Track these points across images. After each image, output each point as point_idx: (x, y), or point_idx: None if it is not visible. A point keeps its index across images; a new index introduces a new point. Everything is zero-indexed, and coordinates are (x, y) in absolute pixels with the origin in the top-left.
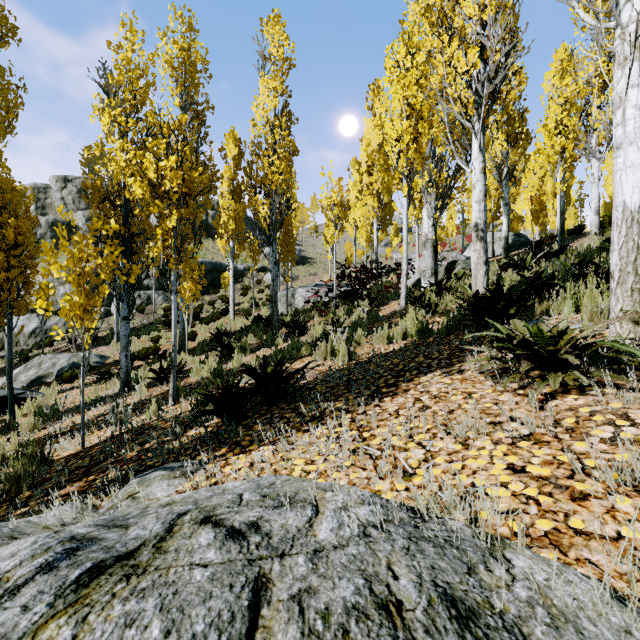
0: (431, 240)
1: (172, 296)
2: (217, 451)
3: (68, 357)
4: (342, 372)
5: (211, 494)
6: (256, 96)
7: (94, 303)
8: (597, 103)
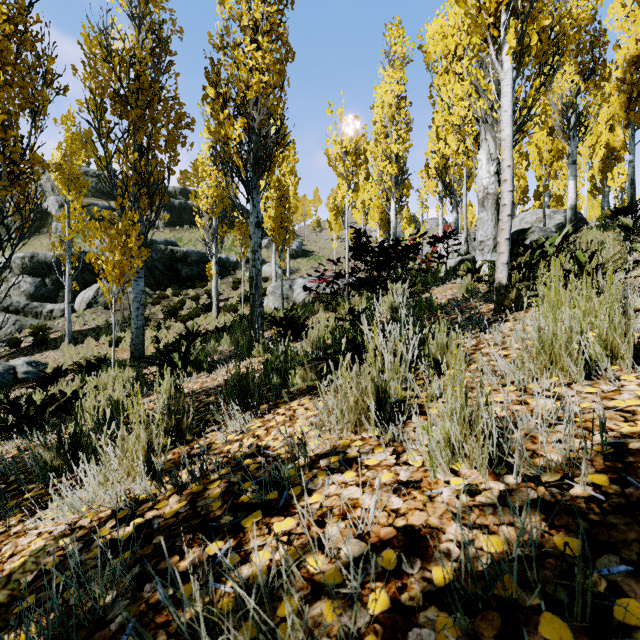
0: (493, 195)
1: None
2: None
3: None
4: None
5: None
6: None
7: None
8: None
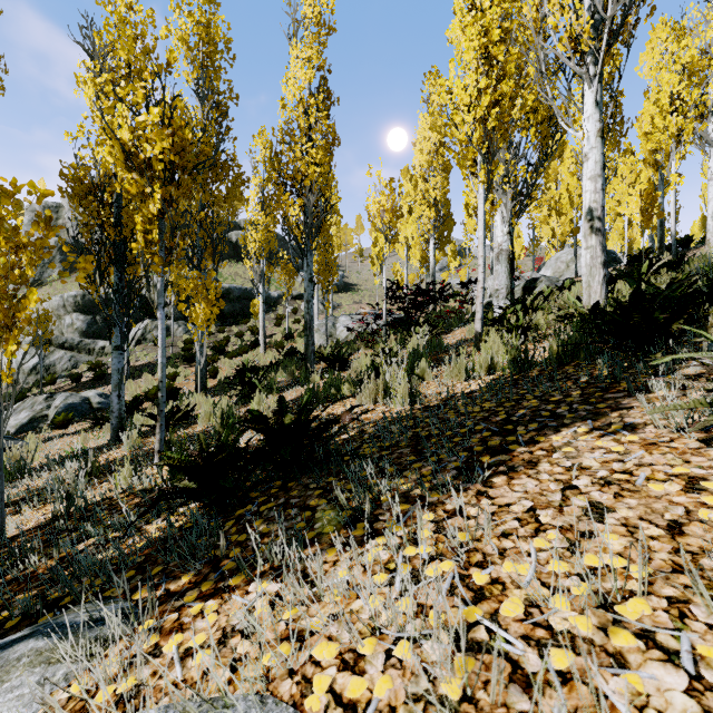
0: (506, 251)
1: (158, 312)
2: (174, 580)
3: (66, 397)
4: (403, 422)
5: None
6: (287, 73)
7: (15, 313)
8: None
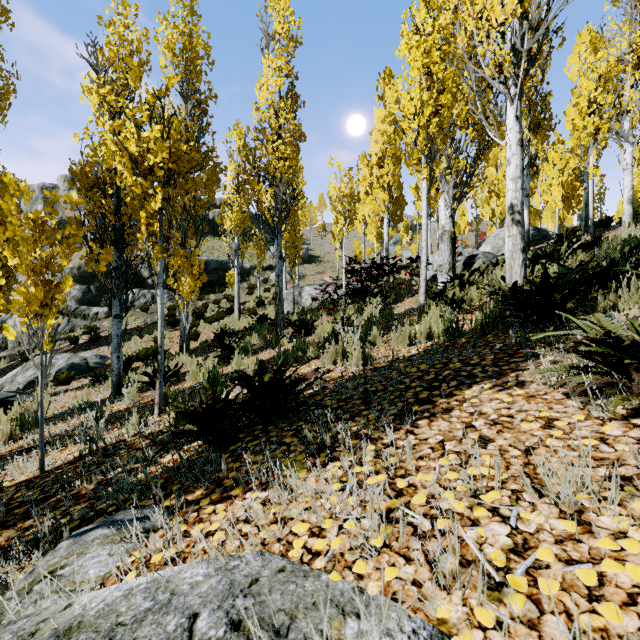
0: (449, 232)
1: (158, 290)
2: (190, 493)
3: (67, 357)
4: (356, 380)
5: (147, 607)
6: (260, 79)
7: (54, 295)
8: (631, 82)
